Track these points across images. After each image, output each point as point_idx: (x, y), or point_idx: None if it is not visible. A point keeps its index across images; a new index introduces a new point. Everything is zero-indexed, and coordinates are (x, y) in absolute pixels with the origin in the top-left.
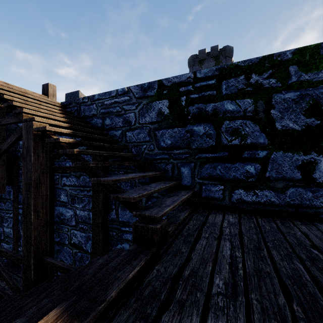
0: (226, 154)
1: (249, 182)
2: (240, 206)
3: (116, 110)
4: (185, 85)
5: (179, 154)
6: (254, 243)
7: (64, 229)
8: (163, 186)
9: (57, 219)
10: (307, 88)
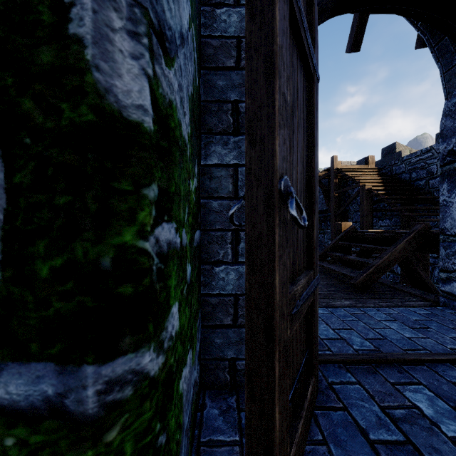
0: None
1: None
2: None
3: (420, 165)
4: None
5: None
6: None
7: None
8: None
9: None
10: None
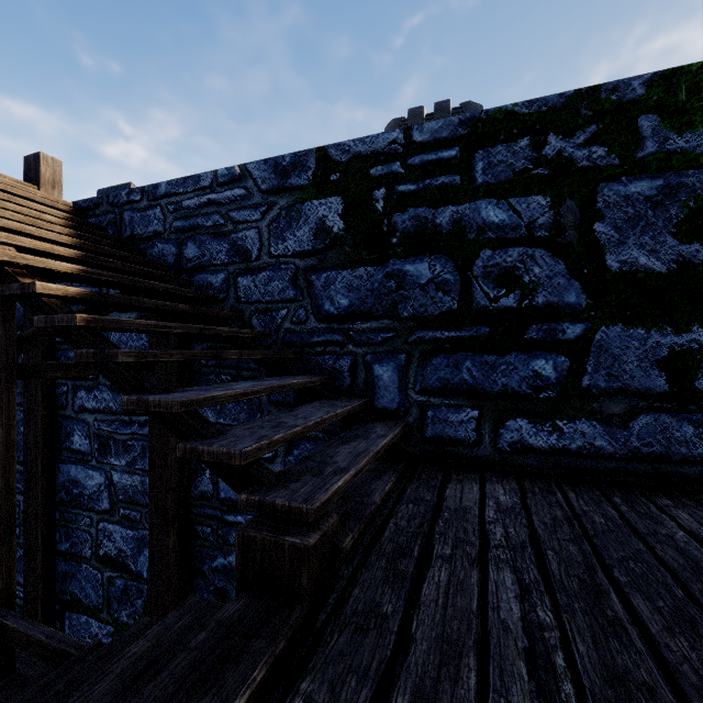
0: (485, 332)
1: (541, 402)
2: (519, 460)
3: (212, 223)
4: (385, 160)
5: (369, 332)
6: (577, 572)
7: (82, 521)
8: (330, 414)
9: (64, 496)
10: (681, 169)
